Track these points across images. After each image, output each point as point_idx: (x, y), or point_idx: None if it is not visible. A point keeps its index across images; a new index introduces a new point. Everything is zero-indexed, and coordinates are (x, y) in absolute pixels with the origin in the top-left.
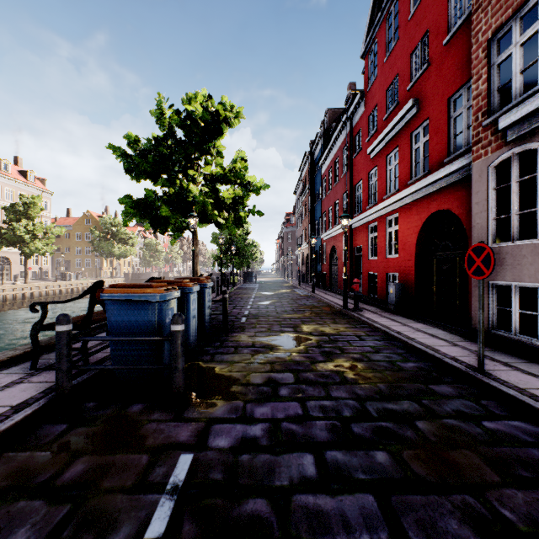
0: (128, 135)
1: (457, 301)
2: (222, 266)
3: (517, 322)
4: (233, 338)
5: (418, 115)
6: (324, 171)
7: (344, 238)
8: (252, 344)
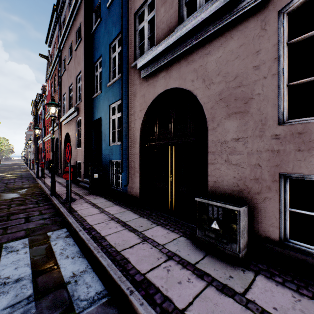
0: None
1: None
2: None
3: None
4: None
5: None
6: (39, 113)
7: (43, 145)
8: None
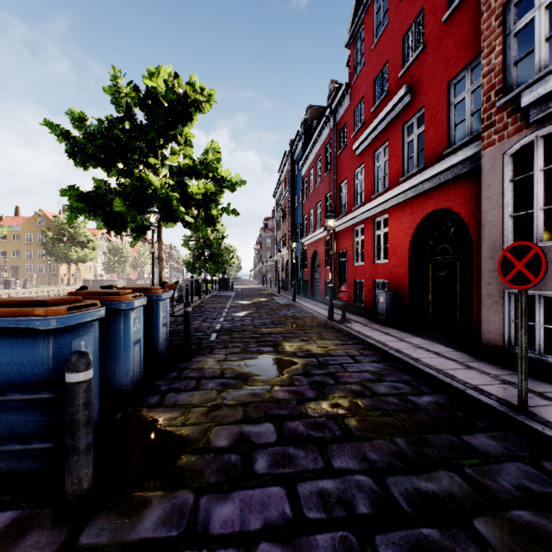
0: (71, 110)
1: (458, 312)
2: (195, 272)
3: (542, 340)
4: (197, 365)
5: (411, 104)
6: (305, 171)
7: (326, 242)
8: (220, 372)
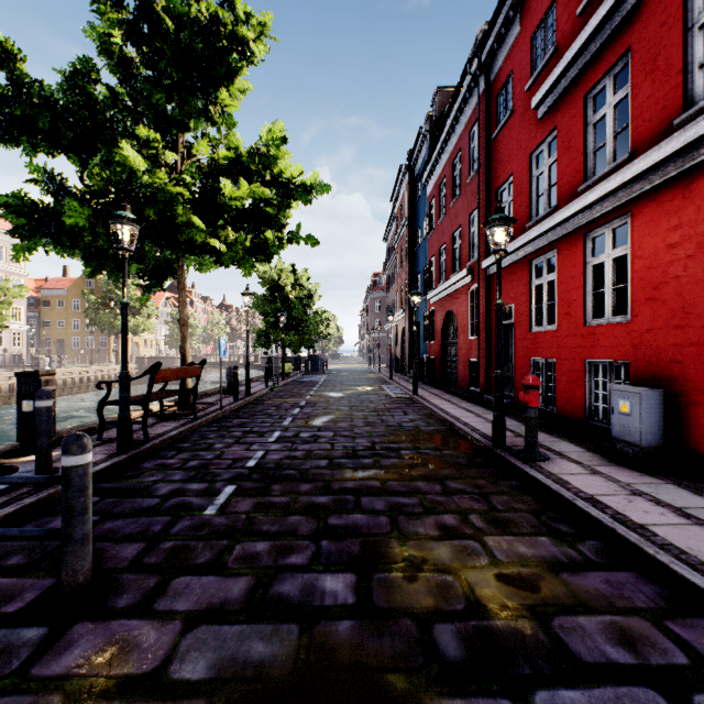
0: None
1: None
2: (269, 347)
3: None
4: None
5: None
6: (432, 188)
7: (471, 295)
8: None
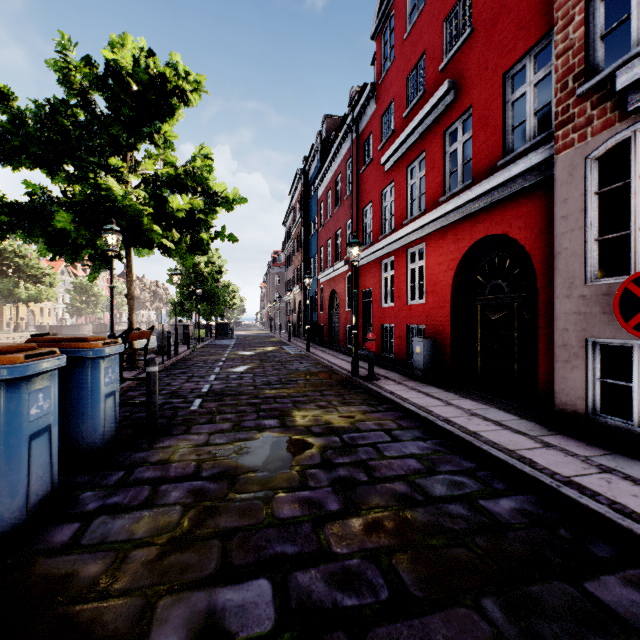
0: None
1: (515, 366)
2: (184, 315)
3: None
4: (160, 455)
5: (455, 104)
6: (322, 193)
7: (347, 279)
8: (195, 468)
